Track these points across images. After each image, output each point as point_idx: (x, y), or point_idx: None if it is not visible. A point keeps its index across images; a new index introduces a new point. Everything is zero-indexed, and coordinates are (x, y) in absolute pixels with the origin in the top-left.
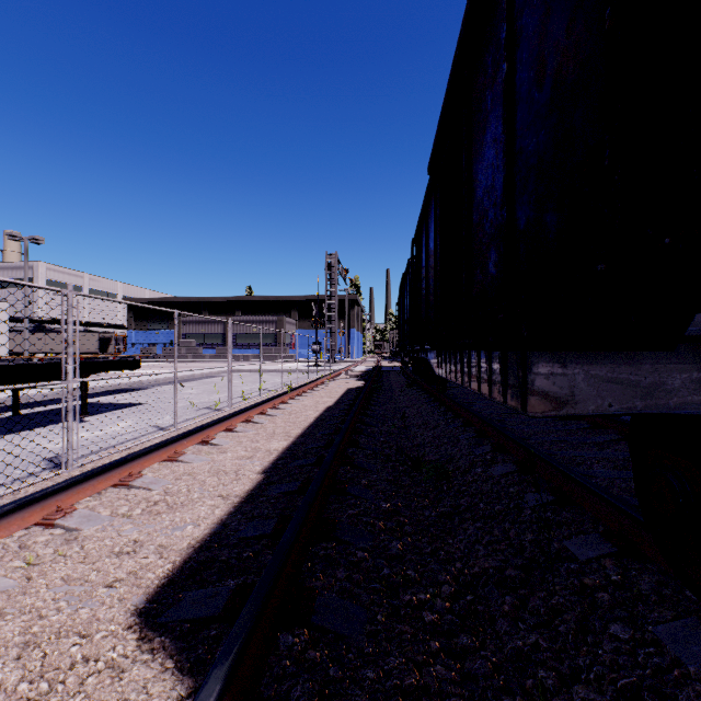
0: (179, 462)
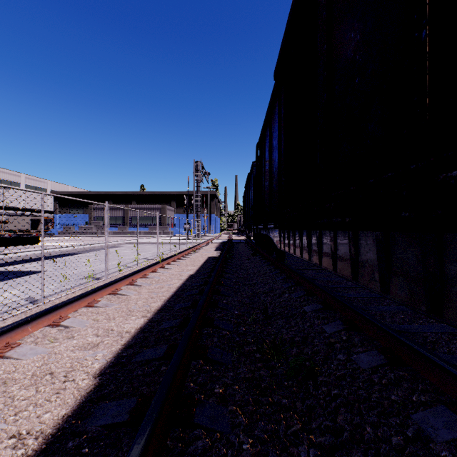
0: (4, 359)
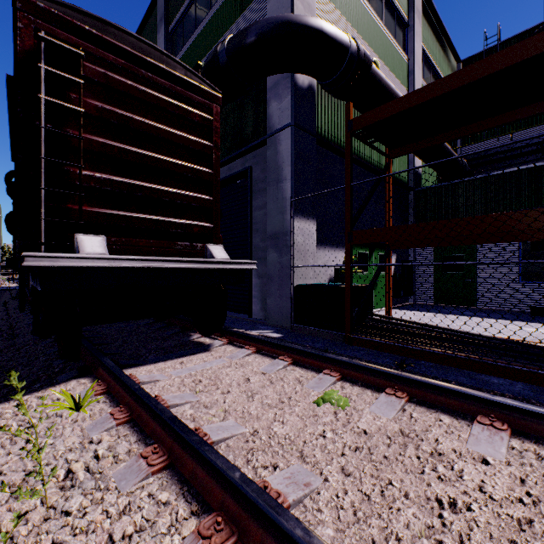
0: None
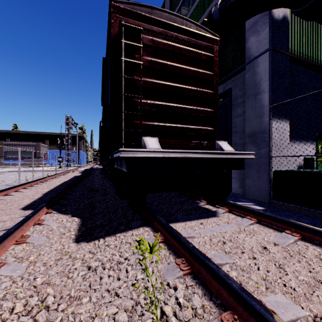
0: (10, 195)
